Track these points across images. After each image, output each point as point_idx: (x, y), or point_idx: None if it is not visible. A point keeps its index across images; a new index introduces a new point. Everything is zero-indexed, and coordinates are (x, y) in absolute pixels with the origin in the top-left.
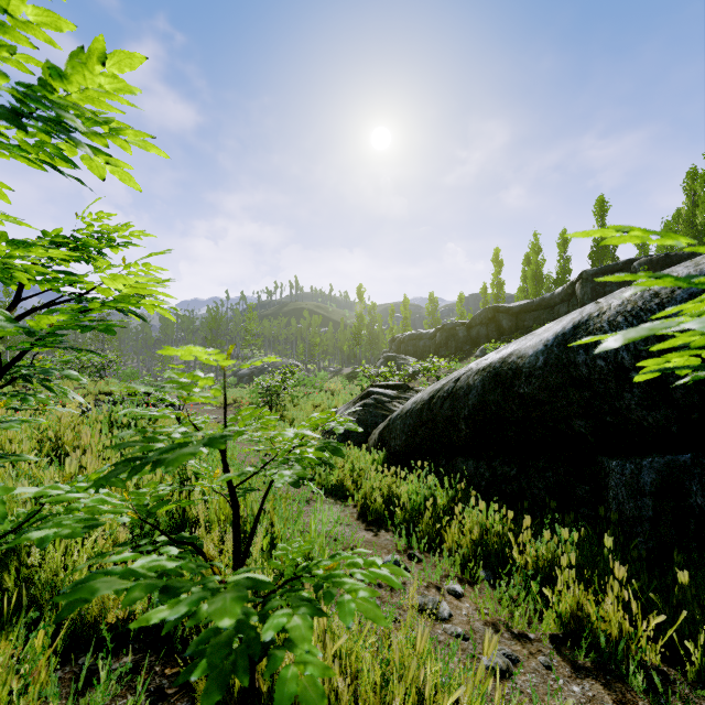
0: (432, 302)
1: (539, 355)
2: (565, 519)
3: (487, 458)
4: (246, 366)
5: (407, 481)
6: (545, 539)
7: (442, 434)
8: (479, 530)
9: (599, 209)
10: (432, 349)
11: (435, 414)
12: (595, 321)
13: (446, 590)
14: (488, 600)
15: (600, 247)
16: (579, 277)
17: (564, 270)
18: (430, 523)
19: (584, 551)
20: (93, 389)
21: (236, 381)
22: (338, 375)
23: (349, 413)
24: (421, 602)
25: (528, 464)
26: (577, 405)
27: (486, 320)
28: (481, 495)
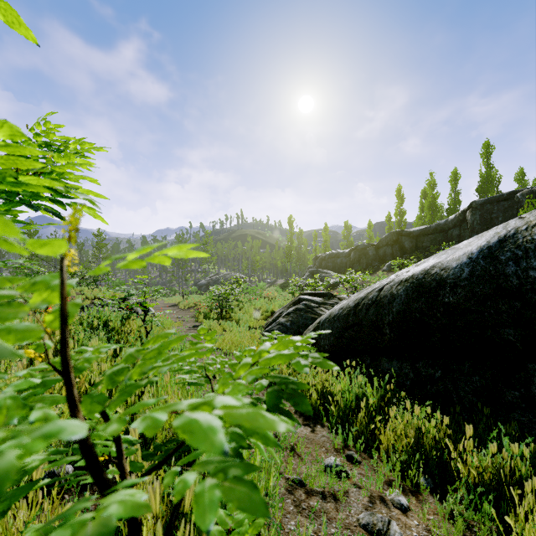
0: (347, 228)
1: (463, 267)
2: (507, 429)
3: (410, 360)
4: (136, 264)
5: (338, 379)
6: (490, 451)
7: (367, 336)
8: (415, 433)
9: (485, 152)
10: (347, 265)
11: (361, 319)
12: (524, 234)
13: (390, 502)
14: (440, 522)
15: (486, 182)
16: (470, 206)
17: (455, 201)
18: (363, 422)
19: (533, 466)
20: (89, 295)
21: (196, 289)
22: (274, 285)
23: (284, 316)
24: (369, 521)
25: (452, 367)
26: (506, 315)
27: (391, 241)
28: (406, 393)
